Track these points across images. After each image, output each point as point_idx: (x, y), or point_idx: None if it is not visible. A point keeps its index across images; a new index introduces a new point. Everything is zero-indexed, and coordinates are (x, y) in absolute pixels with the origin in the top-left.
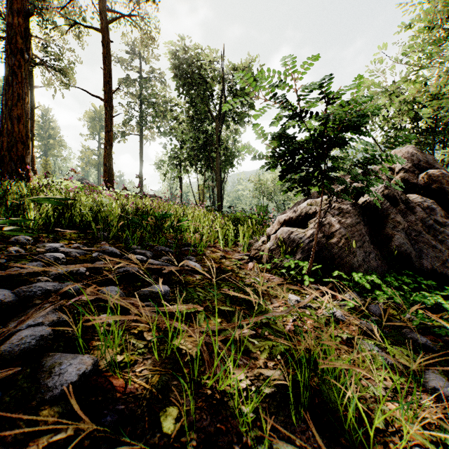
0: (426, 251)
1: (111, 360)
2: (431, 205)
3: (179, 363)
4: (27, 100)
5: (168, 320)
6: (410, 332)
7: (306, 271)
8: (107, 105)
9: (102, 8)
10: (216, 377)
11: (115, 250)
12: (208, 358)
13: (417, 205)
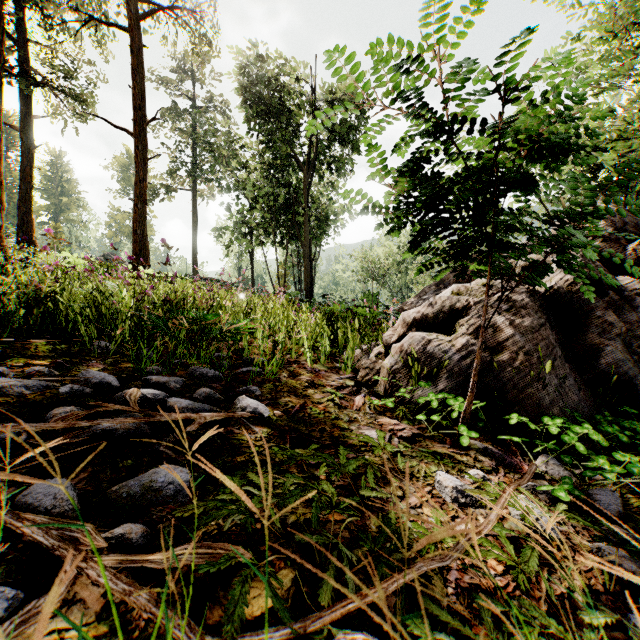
0: None
1: None
2: None
3: None
4: None
5: (154, 604)
6: None
7: (462, 416)
8: (139, 142)
9: None
10: None
11: (108, 379)
12: None
13: (632, 294)
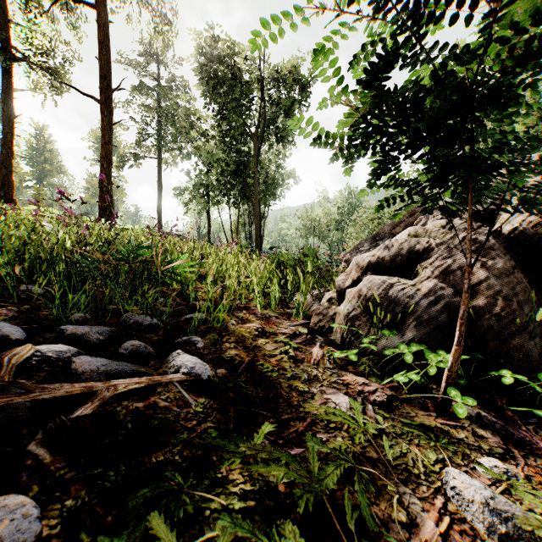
0: None
1: None
2: None
3: None
4: None
5: None
6: None
7: (447, 375)
8: (104, 108)
9: None
10: None
11: (7, 331)
12: None
13: None
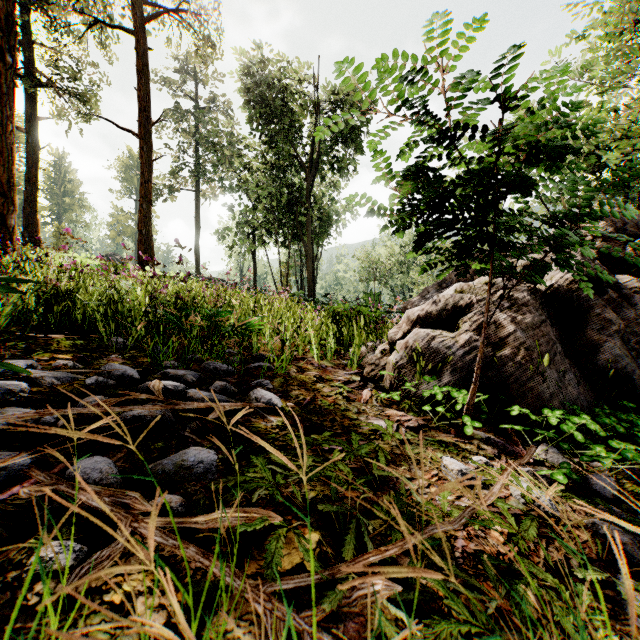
0: None
1: None
2: None
3: None
4: (10, 128)
5: (201, 555)
6: None
7: (466, 408)
8: (144, 143)
9: None
10: None
11: (130, 372)
12: None
13: (631, 292)
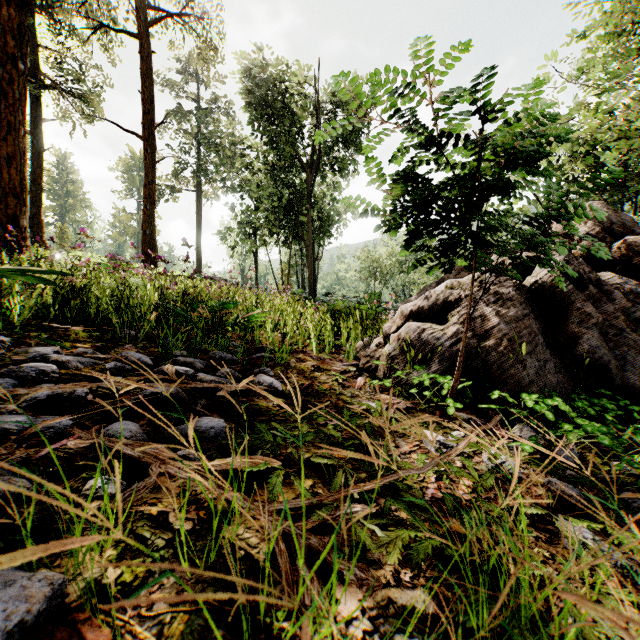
0: (631, 359)
1: (87, 588)
2: (635, 289)
3: (231, 581)
4: (22, 132)
5: (217, 487)
6: (634, 499)
7: (450, 392)
8: (148, 145)
9: (140, 3)
10: (302, 618)
11: (144, 358)
12: (287, 567)
13: (613, 288)
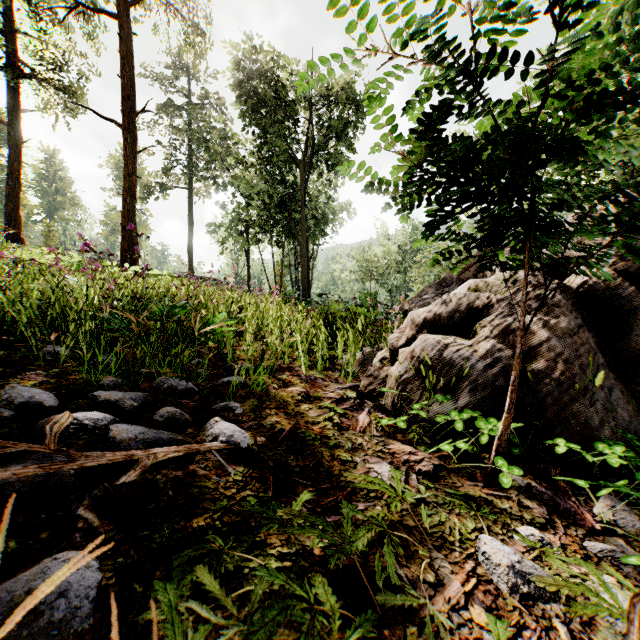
0: None
1: None
2: None
3: None
4: None
5: None
6: None
7: (496, 444)
8: (127, 134)
9: None
10: None
11: (40, 397)
12: None
13: None
